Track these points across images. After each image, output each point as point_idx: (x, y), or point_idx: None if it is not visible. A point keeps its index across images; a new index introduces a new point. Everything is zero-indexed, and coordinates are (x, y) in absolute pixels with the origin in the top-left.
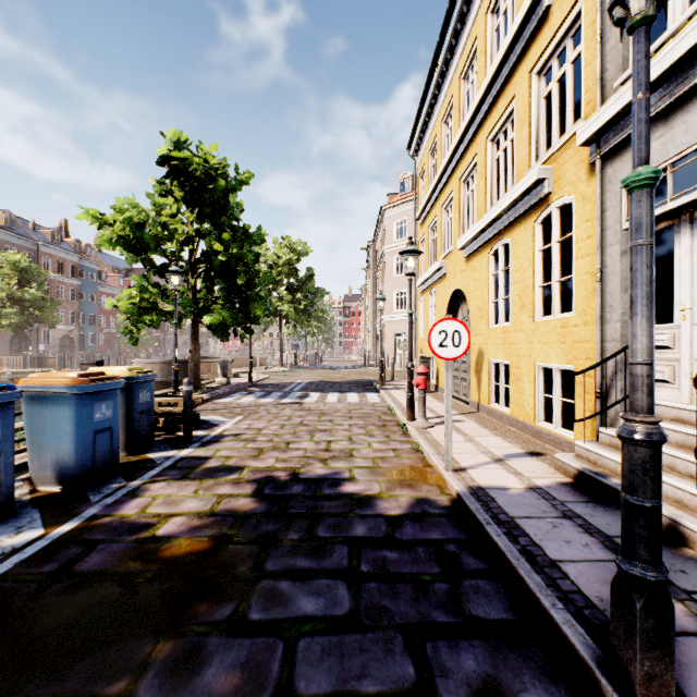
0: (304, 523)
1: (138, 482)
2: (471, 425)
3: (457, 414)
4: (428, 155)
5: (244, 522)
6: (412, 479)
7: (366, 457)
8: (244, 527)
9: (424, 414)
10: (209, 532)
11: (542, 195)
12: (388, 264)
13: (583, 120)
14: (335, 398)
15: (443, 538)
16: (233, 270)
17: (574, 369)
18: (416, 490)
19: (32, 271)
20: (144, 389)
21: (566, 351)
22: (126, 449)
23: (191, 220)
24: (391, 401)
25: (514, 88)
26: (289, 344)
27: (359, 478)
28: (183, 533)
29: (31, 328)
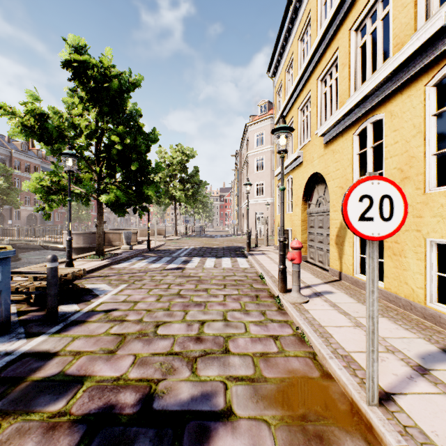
0: None
1: None
2: (344, 298)
3: (323, 283)
4: (285, 72)
5: None
6: (317, 416)
7: (244, 355)
8: None
9: (298, 288)
10: None
11: None
12: (250, 164)
13: None
14: (212, 263)
15: None
16: (128, 159)
17: None
18: None
19: (0, 169)
20: None
21: None
22: None
23: (93, 117)
24: (259, 267)
25: None
26: (180, 220)
27: (239, 413)
28: None
29: (1, 208)
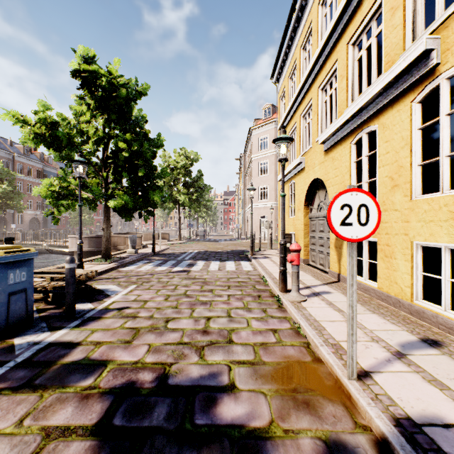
0: None
1: None
2: (340, 297)
3: (322, 284)
4: (288, 79)
5: None
6: (306, 389)
7: (246, 344)
8: None
9: (297, 288)
10: None
11: (428, 68)
12: (254, 167)
13: None
14: (217, 266)
15: None
16: (135, 164)
17: None
18: (318, 417)
19: (4, 172)
20: (16, 269)
21: None
22: None
23: (101, 124)
24: (262, 270)
25: None
26: (184, 224)
27: (241, 387)
28: None
29: (5, 212)
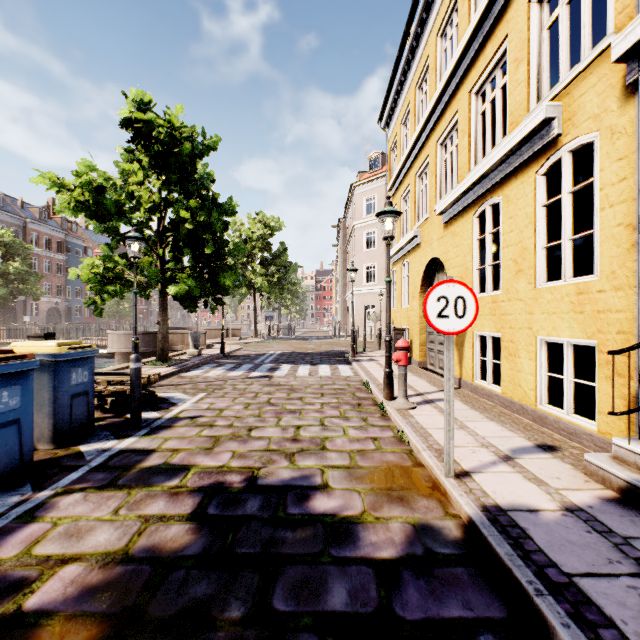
0: (254, 578)
1: (47, 494)
2: (456, 405)
3: (438, 391)
4: (400, 124)
5: (166, 576)
6: (402, 488)
7: (341, 451)
8: (163, 589)
9: (405, 393)
10: (107, 600)
11: (550, 138)
12: (358, 239)
13: (613, 34)
14: (307, 370)
15: (469, 617)
16: (201, 239)
17: (598, 345)
18: (410, 508)
19: (15, 246)
20: (78, 367)
21: (585, 322)
22: (53, 440)
23: (157, 187)
24: (365, 375)
25: (507, 26)
26: (262, 316)
27: (334, 486)
28: (66, 603)
29: (16, 300)
